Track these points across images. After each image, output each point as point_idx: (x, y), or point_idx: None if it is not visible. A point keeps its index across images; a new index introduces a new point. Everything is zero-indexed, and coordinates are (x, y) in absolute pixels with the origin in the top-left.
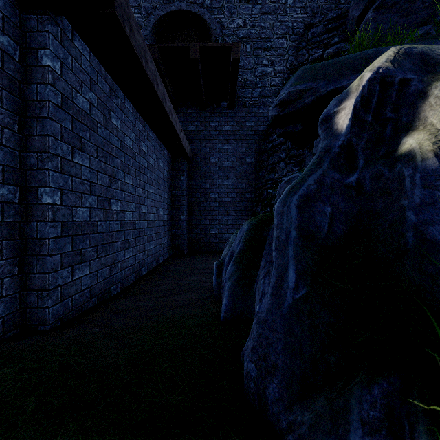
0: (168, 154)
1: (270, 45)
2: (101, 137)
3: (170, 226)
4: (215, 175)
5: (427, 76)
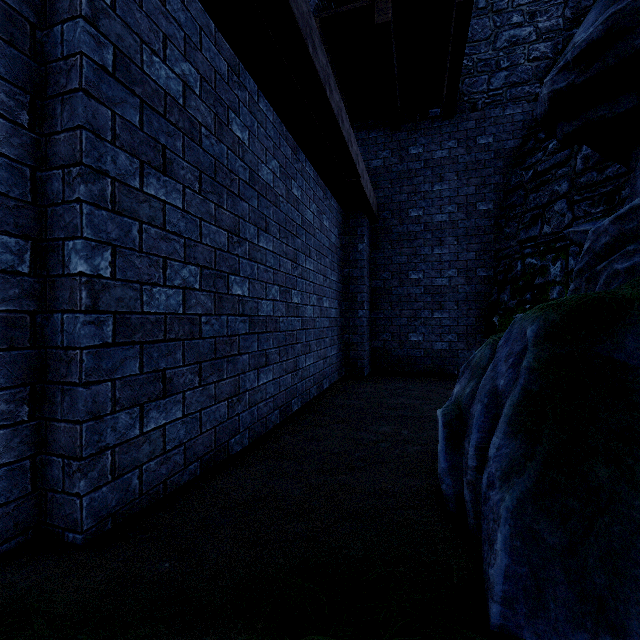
0: (337, 207)
1: None
2: (209, 154)
3: (340, 328)
4: (418, 240)
5: None
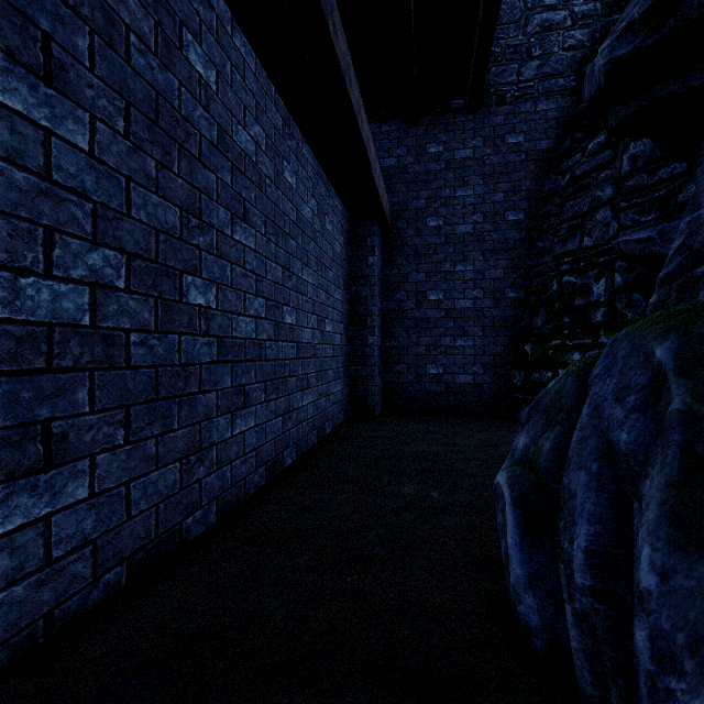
0: (342, 210)
1: None
2: (145, 81)
3: (346, 358)
4: (438, 254)
5: None
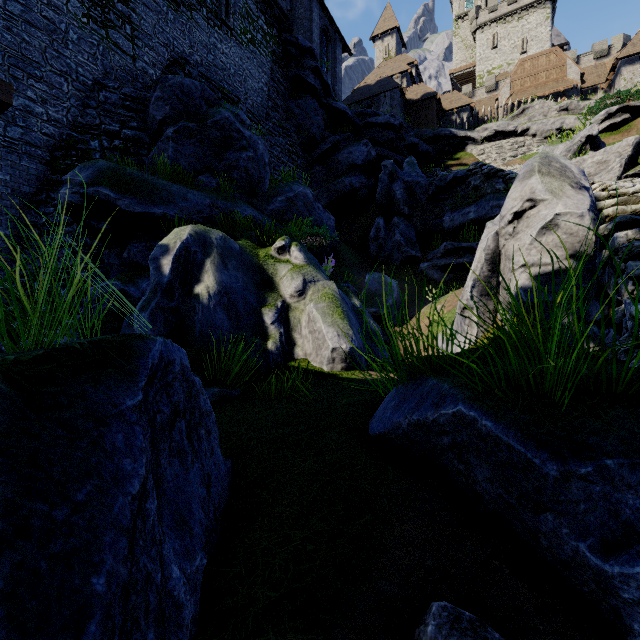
0: None
1: (41, 74)
2: None
3: None
4: None
5: (206, 252)
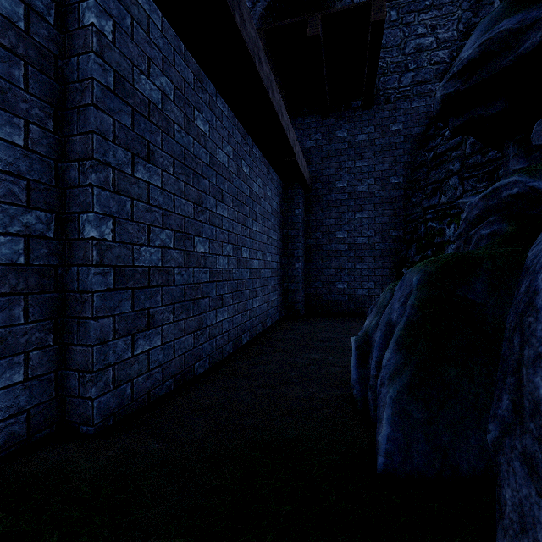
0: (278, 180)
1: (430, 2)
2: (180, 145)
3: (280, 277)
4: (343, 206)
5: None
